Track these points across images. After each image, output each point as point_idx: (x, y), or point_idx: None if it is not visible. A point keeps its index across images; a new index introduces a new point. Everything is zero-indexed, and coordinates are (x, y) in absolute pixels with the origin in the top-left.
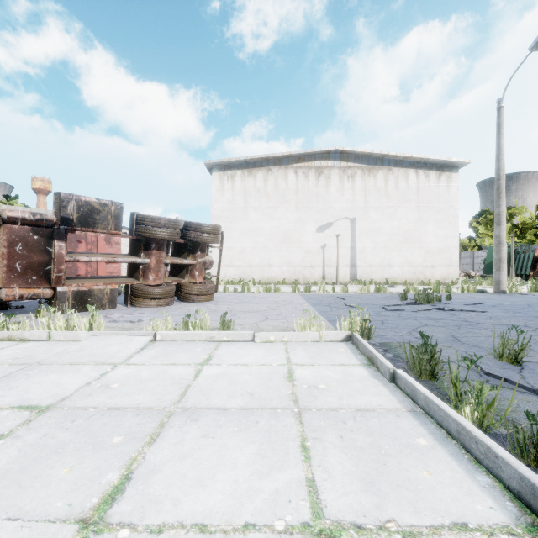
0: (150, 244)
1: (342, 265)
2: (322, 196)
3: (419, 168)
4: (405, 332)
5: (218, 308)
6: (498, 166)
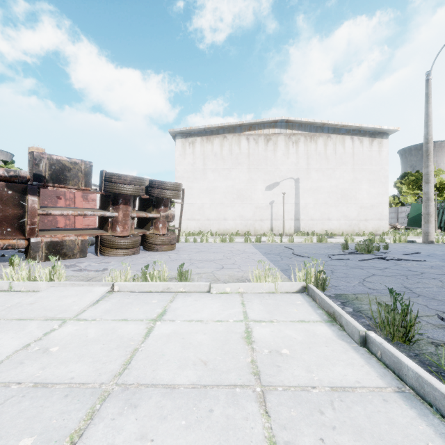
0: (118, 199)
1: (287, 218)
2: (270, 159)
3: (354, 135)
4: (357, 282)
5: (178, 257)
6: (426, 131)
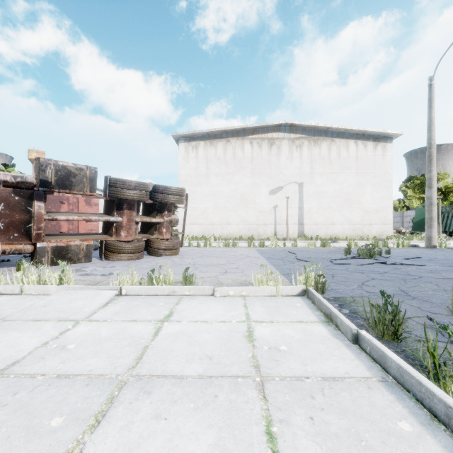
0: (122, 204)
1: (291, 223)
2: (274, 163)
3: (358, 139)
4: (356, 286)
5: (182, 261)
6: (429, 136)
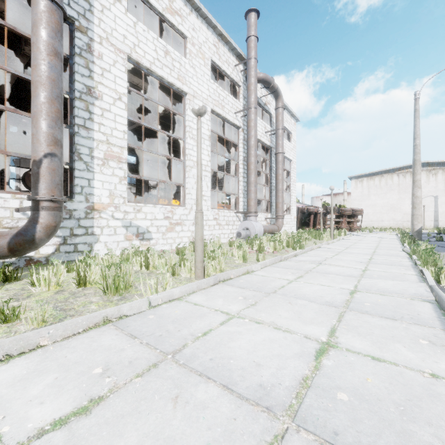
0: (343, 216)
1: (428, 220)
2: None
3: None
4: None
5: None
6: None
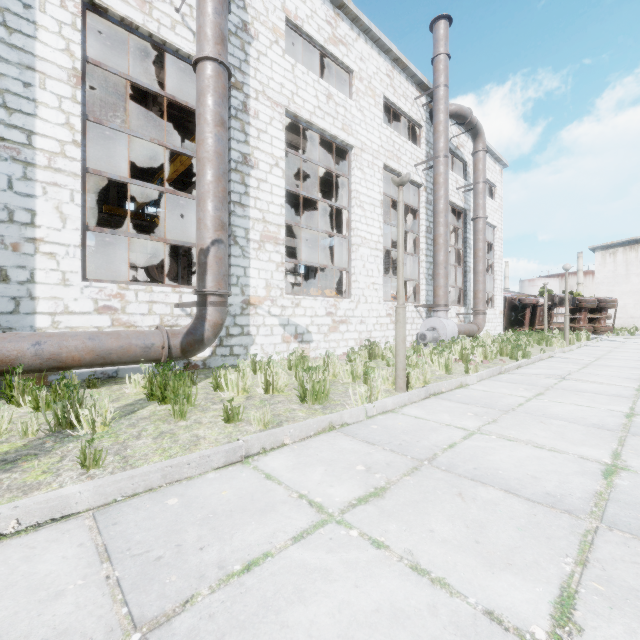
0: (581, 309)
1: None
2: None
3: None
4: None
5: None
6: None
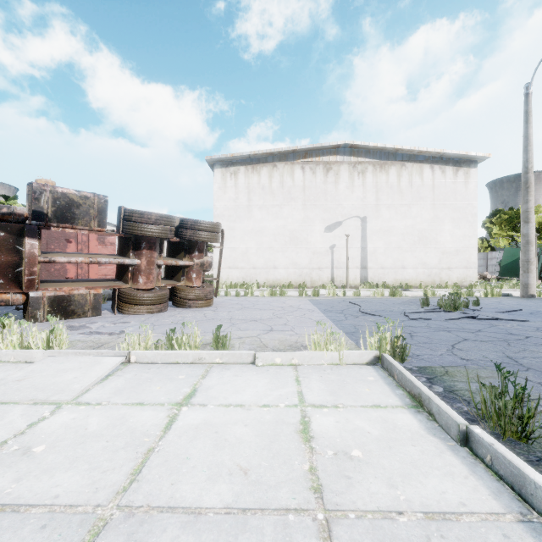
0: (140, 243)
1: (352, 266)
2: (330, 193)
3: (434, 163)
4: (444, 350)
5: (216, 315)
6: (525, 158)
